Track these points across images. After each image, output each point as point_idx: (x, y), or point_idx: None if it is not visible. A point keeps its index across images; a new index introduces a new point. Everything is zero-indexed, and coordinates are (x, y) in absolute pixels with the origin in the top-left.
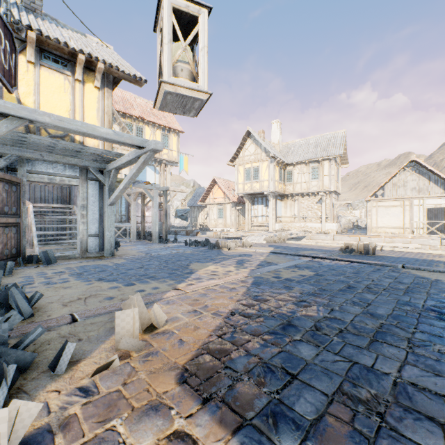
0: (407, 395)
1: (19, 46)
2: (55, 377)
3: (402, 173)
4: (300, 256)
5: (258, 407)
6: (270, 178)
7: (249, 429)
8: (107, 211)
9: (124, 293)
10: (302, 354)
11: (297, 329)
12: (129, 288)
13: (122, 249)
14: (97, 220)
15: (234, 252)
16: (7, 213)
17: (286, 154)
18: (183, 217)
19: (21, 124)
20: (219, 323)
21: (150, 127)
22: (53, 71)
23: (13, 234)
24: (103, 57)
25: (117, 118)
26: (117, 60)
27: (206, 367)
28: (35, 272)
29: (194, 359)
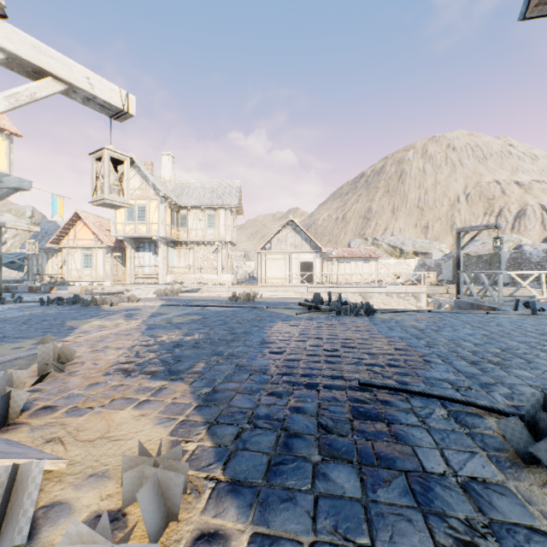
0: (233, 355)
1: None
2: None
3: (285, 230)
4: (192, 306)
5: (160, 371)
6: (161, 221)
7: (156, 376)
8: None
9: None
10: (185, 354)
11: (183, 345)
12: None
13: None
14: None
15: (119, 307)
16: None
17: (180, 194)
18: (13, 266)
19: None
20: (124, 352)
21: None
22: None
23: None
24: None
25: None
26: None
27: (122, 368)
28: None
29: (112, 367)
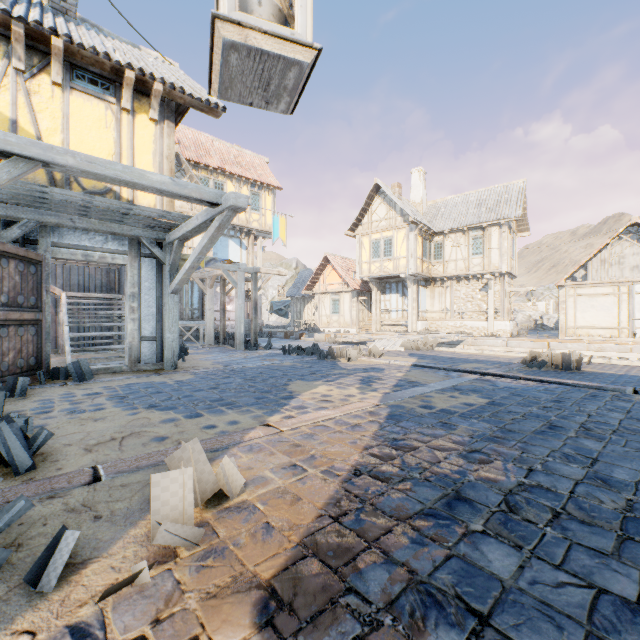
0: None
1: (40, 62)
2: (35, 598)
3: (617, 243)
4: (459, 372)
5: None
6: (410, 254)
7: None
8: (167, 303)
9: (184, 430)
10: (491, 566)
11: (473, 507)
12: (193, 421)
13: (190, 359)
14: (154, 315)
15: (357, 364)
16: (21, 306)
17: (434, 217)
18: (281, 313)
19: (30, 169)
20: (334, 491)
21: (234, 182)
22: (90, 97)
23: (31, 336)
24: (162, 75)
25: (187, 170)
26: (184, 81)
27: (310, 588)
28: (60, 393)
29: (289, 567)
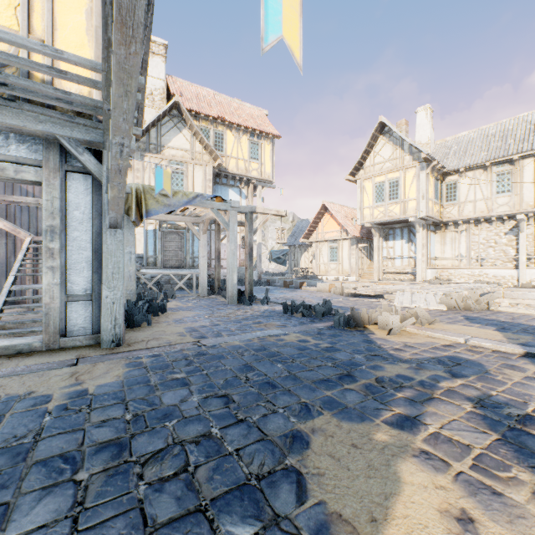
0: None
1: None
2: None
3: None
4: None
5: None
6: (420, 195)
7: None
8: (104, 242)
9: None
10: None
11: None
12: None
13: (161, 321)
14: (89, 262)
15: (408, 342)
16: None
17: (444, 156)
18: (279, 261)
19: None
20: None
21: (233, 132)
22: None
23: None
24: None
25: (187, 119)
26: None
27: None
28: None
29: None
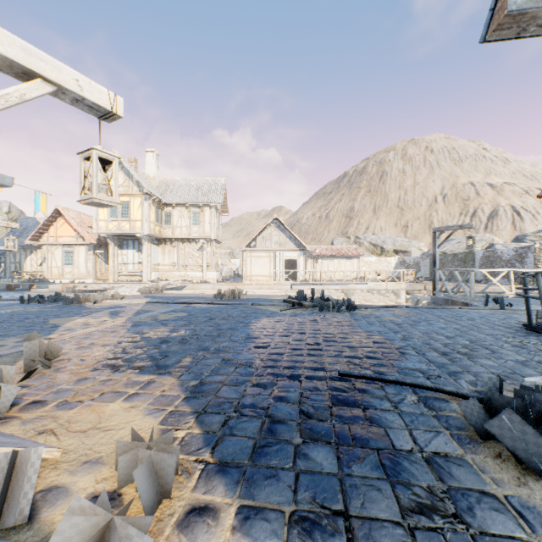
0: (219, 350)
1: None
2: None
3: (269, 228)
4: (177, 304)
5: (147, 366)
6: (145, 218)
7: (144, 371)
8: None
9: None
10: (172, 349)
11: (170, 341)
12: None
13: None
14: None
15: (103, 305)
16: None
17: (165, 191)
18: None
19: None
20: (110, 348)
21: None
22: None
23: None
24: None
25: None
26: None
27: (110, 364)
28: None
29: (99, 363)
